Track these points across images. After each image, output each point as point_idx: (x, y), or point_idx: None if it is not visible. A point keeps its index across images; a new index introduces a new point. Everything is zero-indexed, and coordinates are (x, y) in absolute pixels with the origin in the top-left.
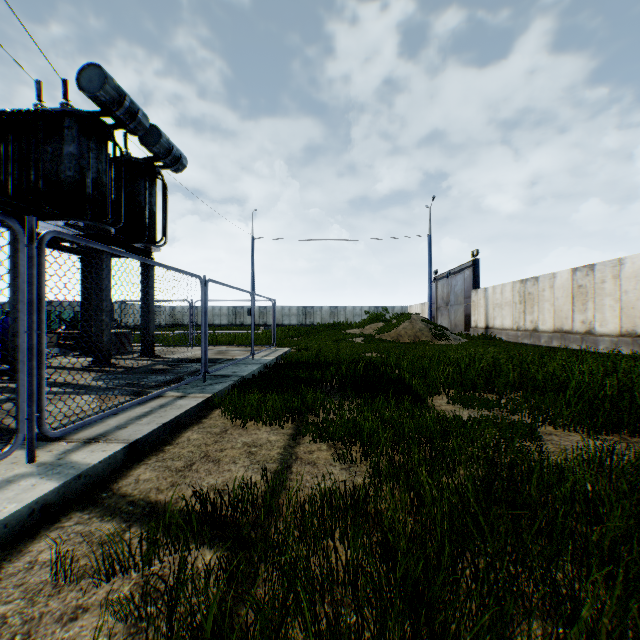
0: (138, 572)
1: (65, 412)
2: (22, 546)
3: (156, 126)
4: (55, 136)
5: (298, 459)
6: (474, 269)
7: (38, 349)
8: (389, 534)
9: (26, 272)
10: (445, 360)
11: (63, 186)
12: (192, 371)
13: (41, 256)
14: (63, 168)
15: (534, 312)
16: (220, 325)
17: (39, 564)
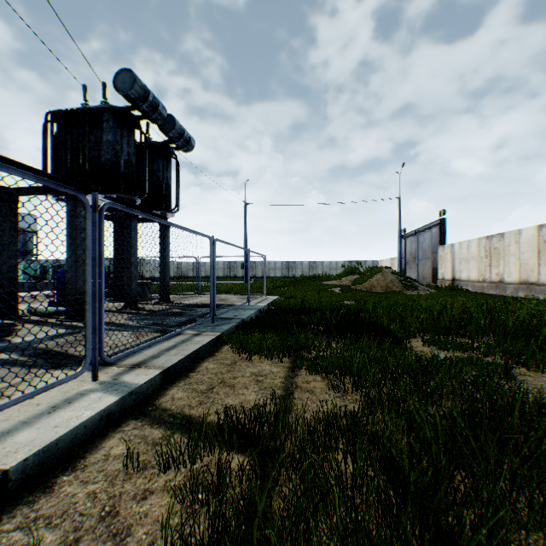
0: (185, 468)
1: (111, 344)
2: (97, 443)
3: (171, 115)
4: (97, 128)
5: (298, 387)
6: (441, 227)
7: (99, 294)
8: (393, 449)
9: (91, 235)
10: (417, 308)
11: (103, 167)
12: (201, 314)
13: (101, 222)
14: (103, 153)
15: (499, 265)
16: (217, 277)
17: (111, 457)
